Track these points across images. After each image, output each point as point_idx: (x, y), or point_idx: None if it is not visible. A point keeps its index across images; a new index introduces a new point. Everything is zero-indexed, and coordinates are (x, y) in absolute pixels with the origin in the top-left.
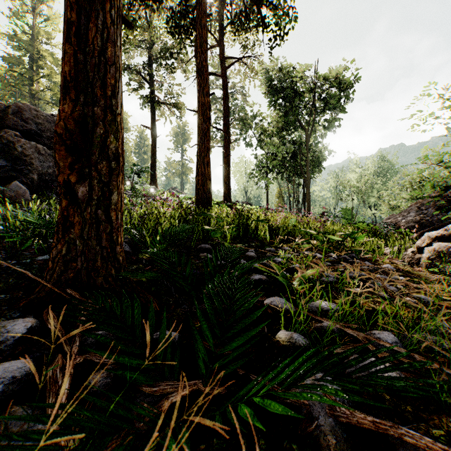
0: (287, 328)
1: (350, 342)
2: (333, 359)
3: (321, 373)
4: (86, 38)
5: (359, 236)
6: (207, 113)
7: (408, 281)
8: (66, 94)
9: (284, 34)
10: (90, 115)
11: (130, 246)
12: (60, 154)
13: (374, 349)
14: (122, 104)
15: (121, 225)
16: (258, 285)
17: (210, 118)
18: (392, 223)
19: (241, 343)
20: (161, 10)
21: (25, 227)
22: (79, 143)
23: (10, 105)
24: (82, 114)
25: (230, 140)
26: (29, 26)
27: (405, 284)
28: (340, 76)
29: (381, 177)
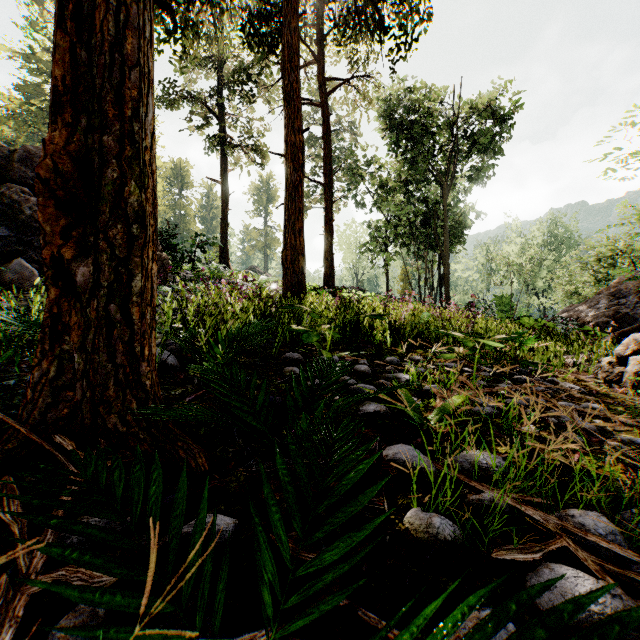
0: (423, 503)
1: (532, 531)
2: (533, 633)
3: (490, 608)
4: (91, 23)
5: (528, 339)
6: (299, 158)
7: (608, 411)
8: (57, 113)
9: (412, 41)
10: (96, 149)
11: (177, 357)
12: (47, 213)
13: (580, 552)
14: (154, 133)
15: (152, 327)
16: (374, 422)
17: (303, 165)
18: (572, 317)
19: (341, 555)
20: (232, 10)
21: (3, 330)
22: (80, 194)
23: (16, 149)
24: (84, 147)
25: (334, 199)
26: (51, 41)
27: (605, 417)
28: (494, 103)
29: (553, 251)
